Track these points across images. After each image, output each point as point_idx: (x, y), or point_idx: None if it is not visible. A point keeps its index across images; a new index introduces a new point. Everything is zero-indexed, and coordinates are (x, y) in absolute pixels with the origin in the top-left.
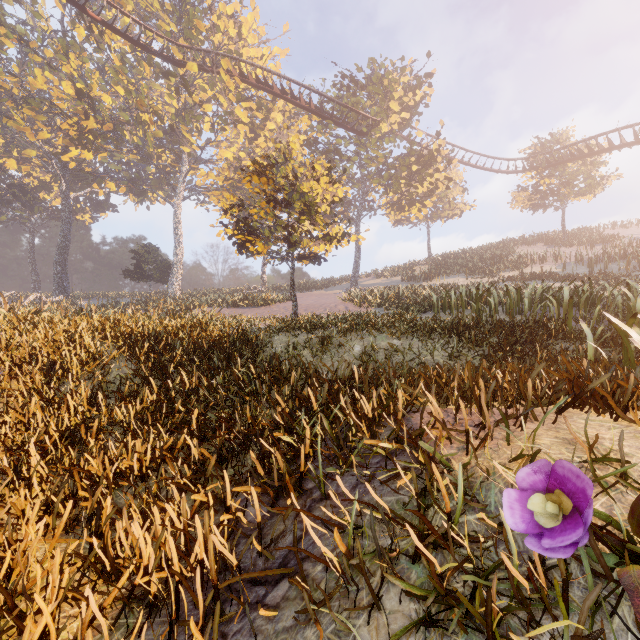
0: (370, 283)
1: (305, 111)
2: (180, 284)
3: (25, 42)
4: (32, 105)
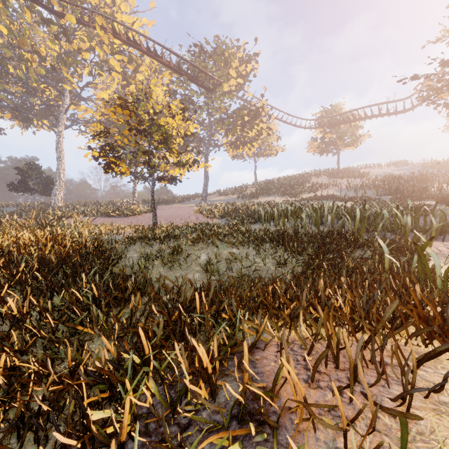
0: (215, 199)
1: (167, 68)
2: (62, 197)
3: None
4: None
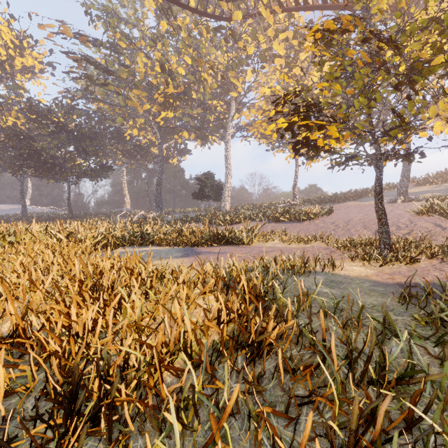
0: (415, 191)
1: None
2: (229, 201)
3: (134, 44)
4: (137, 85)
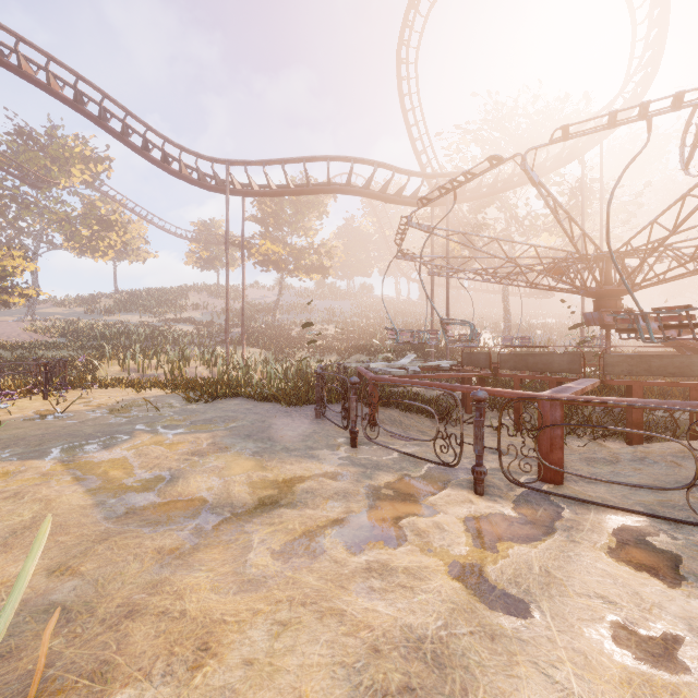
0: (49, 312)
1: None
2: None
3: None
4: None
